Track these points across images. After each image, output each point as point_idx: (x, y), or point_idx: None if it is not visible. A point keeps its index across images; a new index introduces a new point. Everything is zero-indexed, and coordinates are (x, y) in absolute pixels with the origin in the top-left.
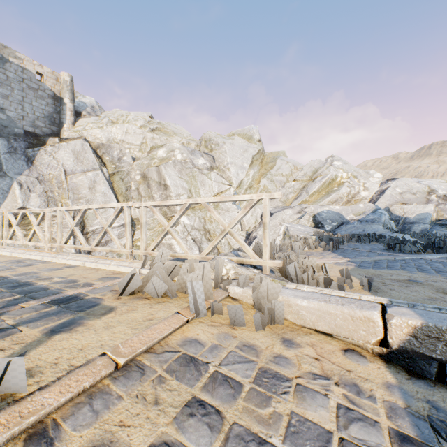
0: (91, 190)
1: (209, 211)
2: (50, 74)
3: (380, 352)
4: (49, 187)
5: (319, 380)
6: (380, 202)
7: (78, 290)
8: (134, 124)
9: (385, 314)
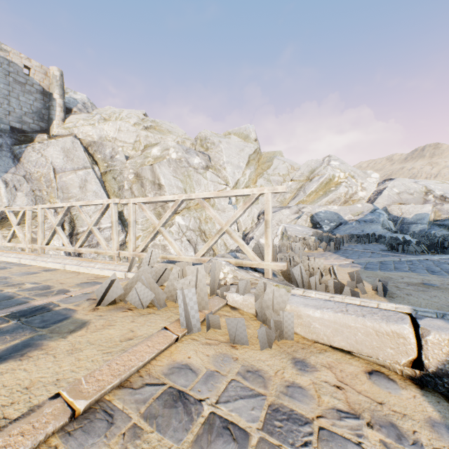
0: (82, 189)
1: (204, 207)
2: (39, 68)
3: (411, 374)
4: (37, 186)
5: (347, 421)
6: (378, 202)
7: (48, 299)
8: (127, 122)
9: (418, 329)
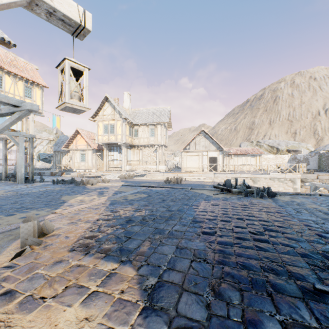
0: None
1: None
2: None
3: None
4: None
5: None
6: None
7: None
8: None
9: None
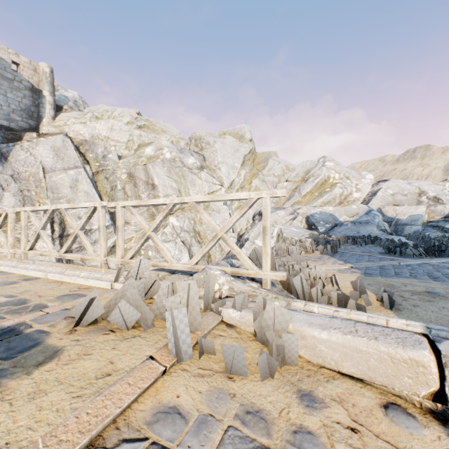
0: (73, 189)
1: (197, 212)
2: (27, 64)
3: (432, 407)
4: (25, 186)
5: None
6: (372, 203)
7: (20, 318)
8: (120, 120)
9: (440, 356)
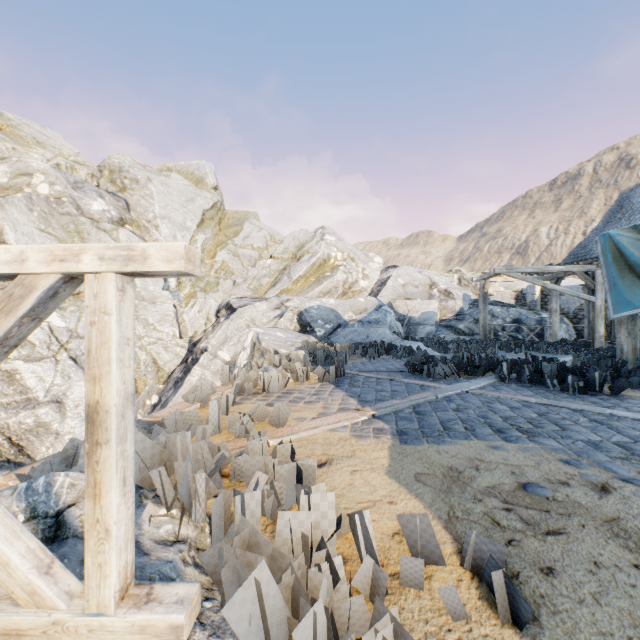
0: None
1: None
2: None
3: None
4: None
5: None
6: (382, 295)
7: None
8: None
9: None
